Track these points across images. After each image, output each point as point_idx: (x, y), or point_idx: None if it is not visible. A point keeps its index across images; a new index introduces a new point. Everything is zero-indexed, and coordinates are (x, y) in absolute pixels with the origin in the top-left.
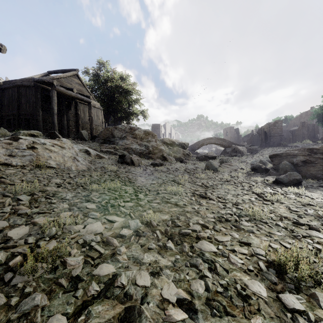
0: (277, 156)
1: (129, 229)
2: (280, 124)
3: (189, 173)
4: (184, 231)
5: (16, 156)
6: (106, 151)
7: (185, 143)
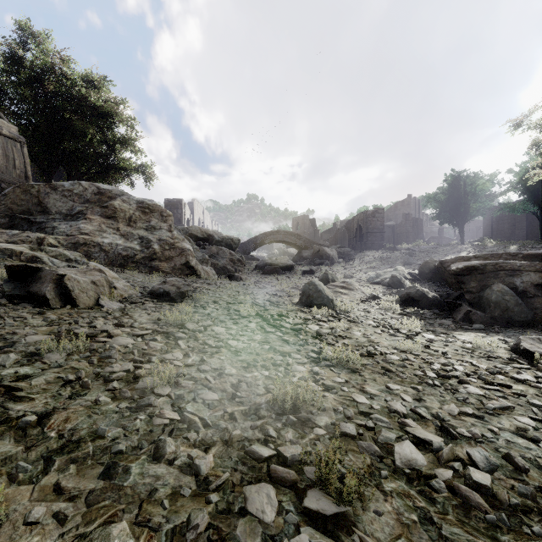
0: (475, 272)
1: None
2: (382, 214)
3: (279, 328)
4: None
5: None
6: None
7: (234, 239)
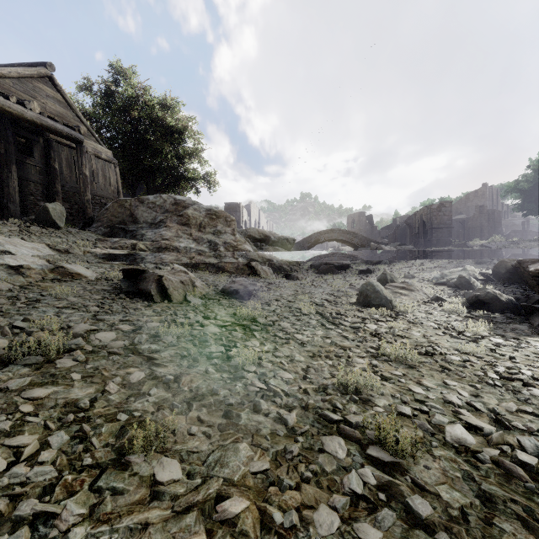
0: None
1: None
2: (449, 208)
3: (338, 326)
4: None
5: None
6: (104, 254)
7: (290, 239)
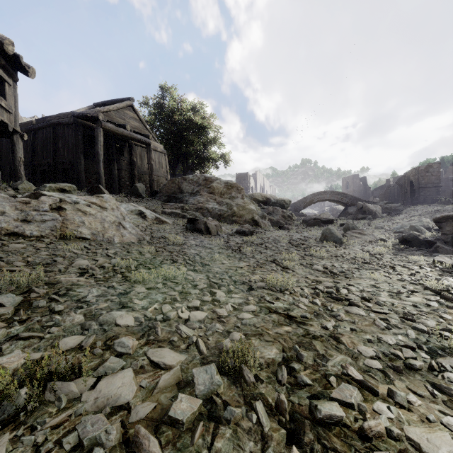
0: (450, 220)
1: (194, 393)
2: (437, 168)
3: (297, 247)
4: (326, 414)
5: (33, 222)
6: (170, 212)
7: (286, 200)
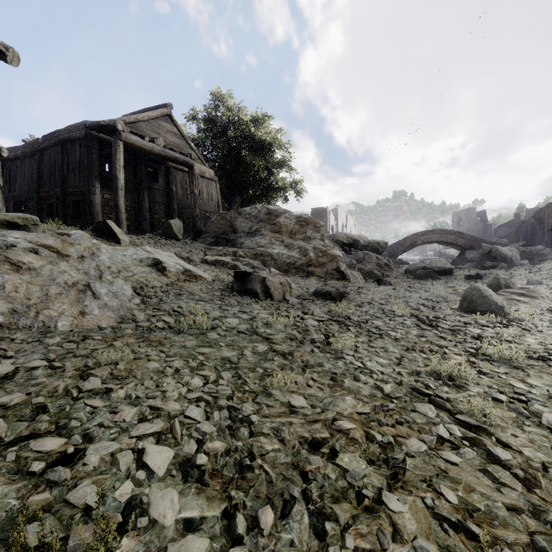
0: None
1: None
2: None
3: (435, 327)
4: None
5: None
6: (214, 261)
7: (381, 242)
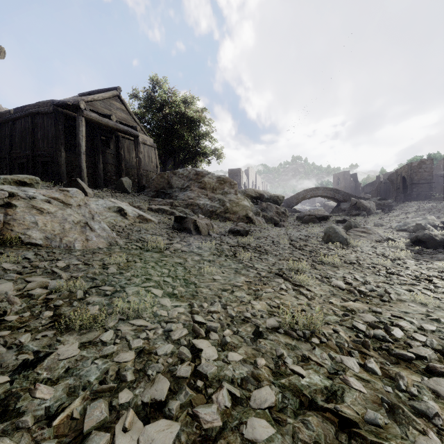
0: None
1: None
2: (430, 165)
3: (301, 250)
4: None
5: None
6: (157, 209)
7: (279, 196)
